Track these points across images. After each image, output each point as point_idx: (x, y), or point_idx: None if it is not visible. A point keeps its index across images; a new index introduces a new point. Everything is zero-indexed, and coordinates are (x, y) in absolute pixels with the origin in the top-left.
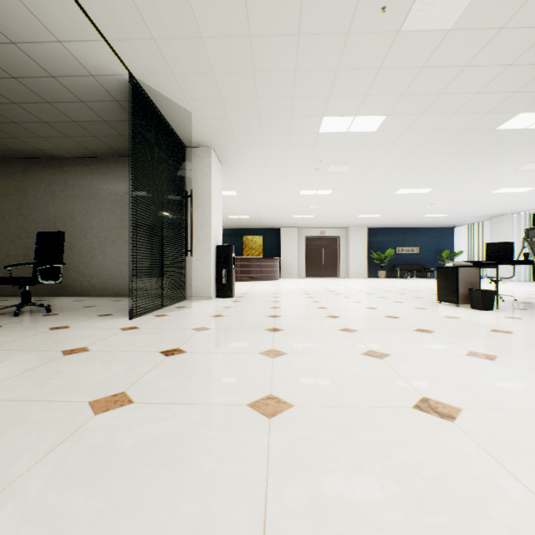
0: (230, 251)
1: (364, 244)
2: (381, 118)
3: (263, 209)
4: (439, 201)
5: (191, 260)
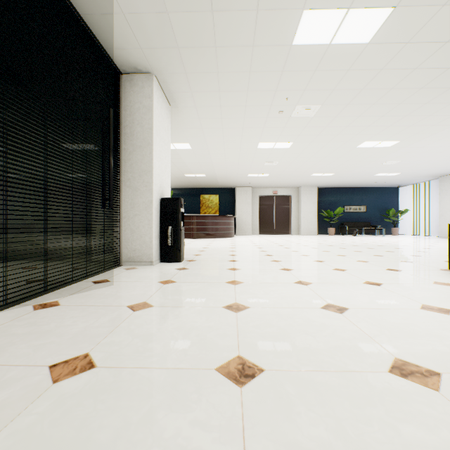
0: (177, 204)
1: (315, 203)
2: (385, 13)
3: (219, 166)
4: (399, 156)
5: (127, 215)
